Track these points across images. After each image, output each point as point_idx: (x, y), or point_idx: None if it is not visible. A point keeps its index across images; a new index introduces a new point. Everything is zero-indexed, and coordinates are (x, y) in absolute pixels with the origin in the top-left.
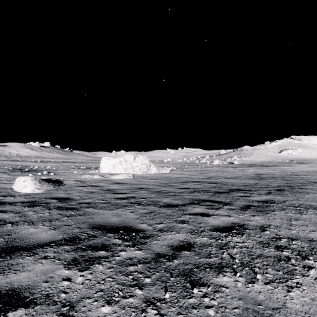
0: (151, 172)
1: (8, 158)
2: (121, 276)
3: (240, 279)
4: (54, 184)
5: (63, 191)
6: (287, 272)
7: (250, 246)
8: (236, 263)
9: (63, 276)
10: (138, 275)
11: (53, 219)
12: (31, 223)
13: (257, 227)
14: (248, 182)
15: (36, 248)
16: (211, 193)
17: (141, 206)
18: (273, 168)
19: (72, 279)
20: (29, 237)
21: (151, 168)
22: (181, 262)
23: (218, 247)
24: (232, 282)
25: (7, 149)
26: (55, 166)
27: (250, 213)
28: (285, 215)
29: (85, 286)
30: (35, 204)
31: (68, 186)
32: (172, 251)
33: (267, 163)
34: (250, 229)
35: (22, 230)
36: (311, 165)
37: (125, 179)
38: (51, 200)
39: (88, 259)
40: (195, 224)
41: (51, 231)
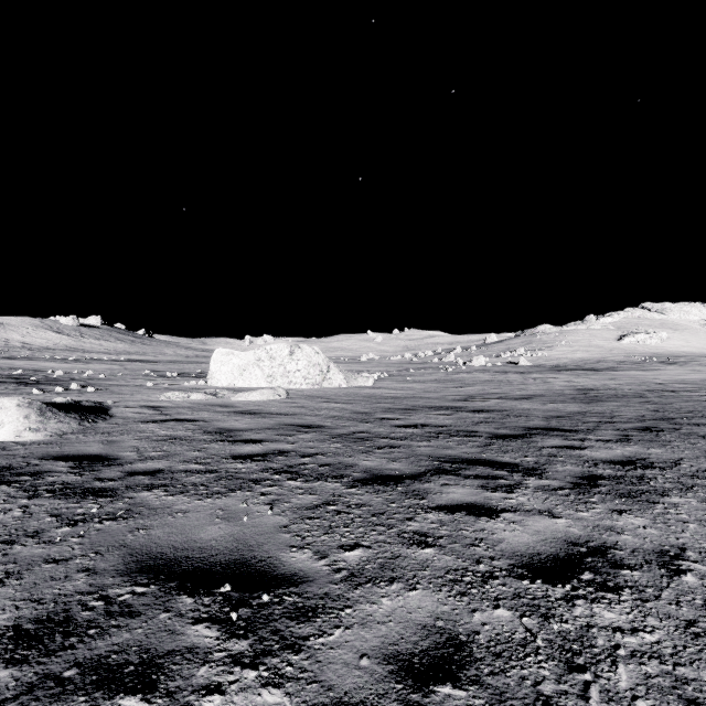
0: (332, 385)
1: None
2: None
3: None
4: (83, 417)
5: (99, 436)
6: None
7: (667, 652)
8: None
9: None
10: None
11: (23, 535)
12: None
13: (648, 555)
14: (563, 409)
15: None
16: (482, 440)
17: (299, 483)
18: (610, 375)
19: None
20: None
21: (331, 375)
22: None
23: (558, 661)
24: None
25: (1, 332)
26: (107, 370)
27: (606, 502)
28: (703, 508)
29: None
30: (2, 477)
31: (118, 421)
32: (396, 687)
33: (593, 364)
34: (633, 566)
35: None
36: (694, 367)
37: (266, 402)
38: (56, 463)
39: None
40: (461, 548)
41: None
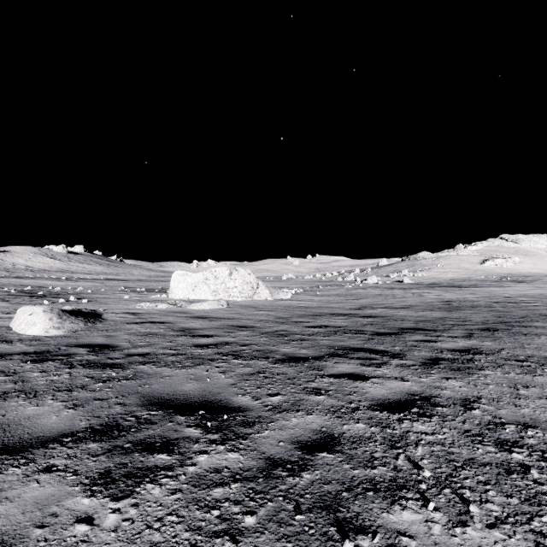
0: (260, 298)
1: (10, 273)
2: (196, 510)
3: (437, 516)
4: (86, 319)
5: (100, 332)
6: (528, 498)
7: (448, 442)
8: (424, 479)
9: (78, 511)
10: (231, 509)
11: (76, 387)
12: (32, 395)
13: (456, 401)
14: (430, 315)
15: (33, 448)
16: (366, 336)
17: (240, 361)
18: (471, 291)
19: (96, 518)
20: (24, 424)
21: (259, 291)
22: (317, 478)
23: (386, 445)
24: (421, 524)
25: (9, 258)
26: (92, 286)
27: (441, 373)
28: (503, 377)
29: (120, 536)
30: (46, 357)
31: (110, 323)
32: (298, 453)
33: (460, 282)
34: (445, 406)
35: (12, 410)
36: (537, 285)
37: (213, 310)
38: (78, 349)
39: (133, 473)
40: (341, 396)
41: (68, 412)
